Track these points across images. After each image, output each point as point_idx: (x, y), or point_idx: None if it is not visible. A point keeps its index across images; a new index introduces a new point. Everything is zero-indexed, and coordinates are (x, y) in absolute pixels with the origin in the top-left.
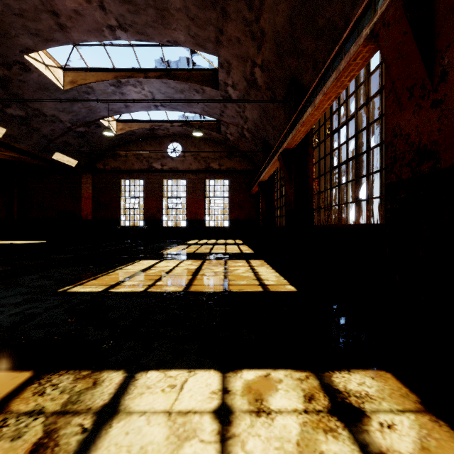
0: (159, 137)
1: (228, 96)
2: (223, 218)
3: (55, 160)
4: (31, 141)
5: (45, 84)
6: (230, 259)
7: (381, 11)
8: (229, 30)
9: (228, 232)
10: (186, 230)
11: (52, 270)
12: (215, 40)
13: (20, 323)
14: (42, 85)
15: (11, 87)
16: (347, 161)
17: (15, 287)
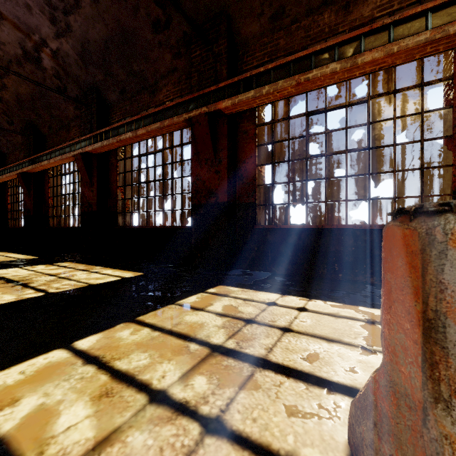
0: None
1: None
2: None
3: None
4: None
5: None
6: None
7: (77, 153)
8: None
9: None
10: None
11: None
12: None
13: None
14: None
15: None
16: (69, 194)
17: None
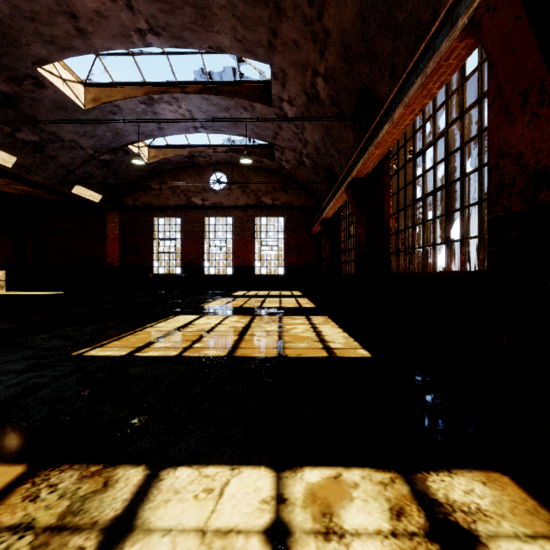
0: (200, 166)
1: (284, 114)
2: (277, 265)
3: (75, 195)
4: (46, 172)
5: (62, 102)
6: (285, 315)
7: None
8: (285, 31)
9: (284, 281)
10: (232, 278)
11: (68, 328)
12: (267, 45)
13: (20, 396)
14: (59, 104)
15: (22, 107)
16: (434, 191)
17: (20, 349)
